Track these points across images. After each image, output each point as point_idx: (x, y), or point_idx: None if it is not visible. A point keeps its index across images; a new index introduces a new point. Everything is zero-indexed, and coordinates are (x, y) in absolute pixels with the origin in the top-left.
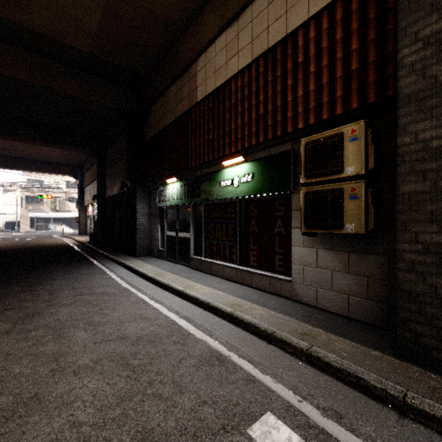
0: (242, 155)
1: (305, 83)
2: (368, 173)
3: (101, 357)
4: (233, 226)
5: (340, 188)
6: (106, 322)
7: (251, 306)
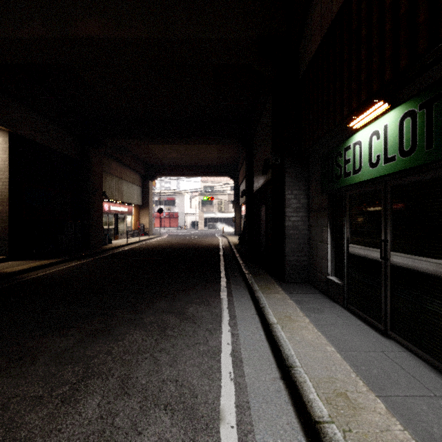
0: None
1: None
2: None
3: None
4: None
5: None
6: None
7: None
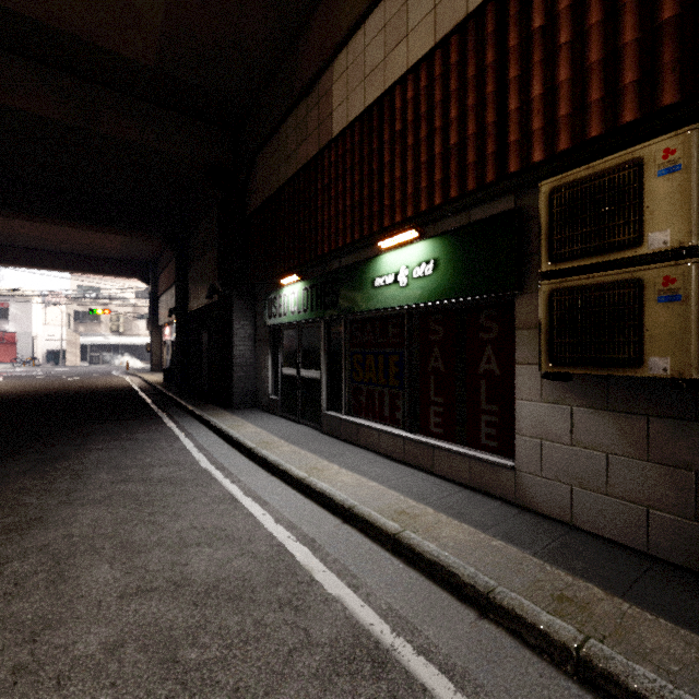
0: (414, 227)
1: (548, 69)
2: None
3: (124, 636)
4: (397, 358)
5: (633, 280)
6: (156, 543)
7: (436, 518)
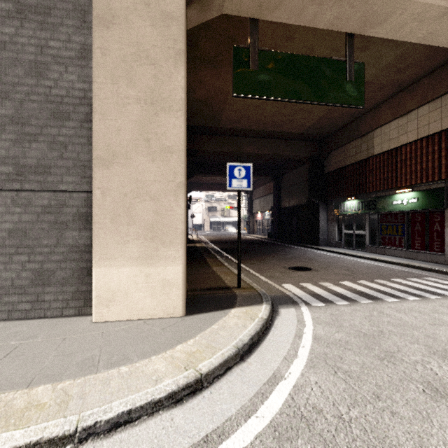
0: (409, 188)
1: None
2: None
3: (358, 267)
4: (401, 226)
5: None
6: (346, 263)
7: (418, 264)
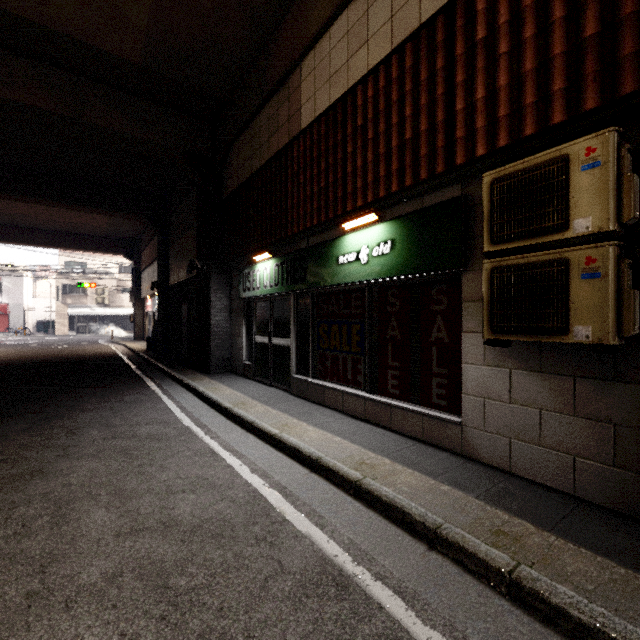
0: (374, 211)
1: (490, 75)
2: (620, 229)
3: (122, 567)
4: (358, 328)
5: (561, 259)
6: (145, 491)
7: (393, 467)
